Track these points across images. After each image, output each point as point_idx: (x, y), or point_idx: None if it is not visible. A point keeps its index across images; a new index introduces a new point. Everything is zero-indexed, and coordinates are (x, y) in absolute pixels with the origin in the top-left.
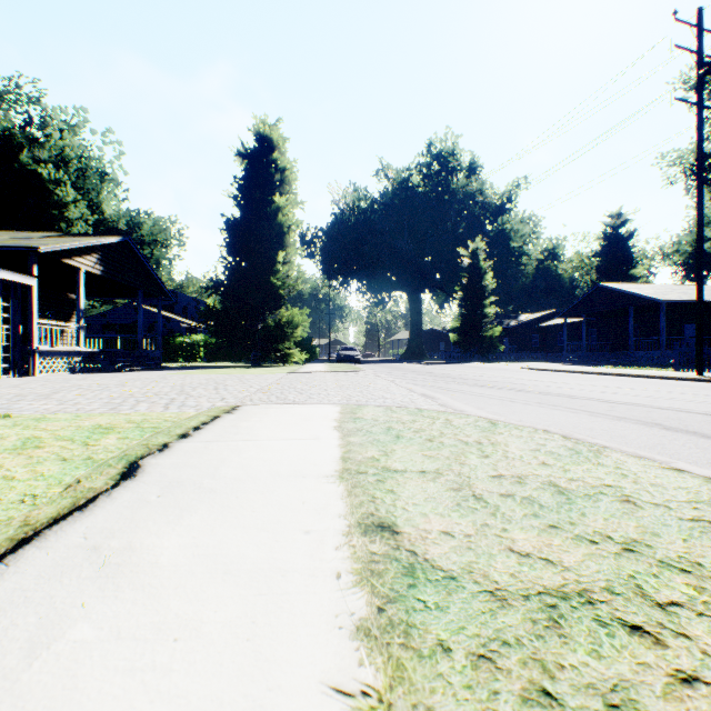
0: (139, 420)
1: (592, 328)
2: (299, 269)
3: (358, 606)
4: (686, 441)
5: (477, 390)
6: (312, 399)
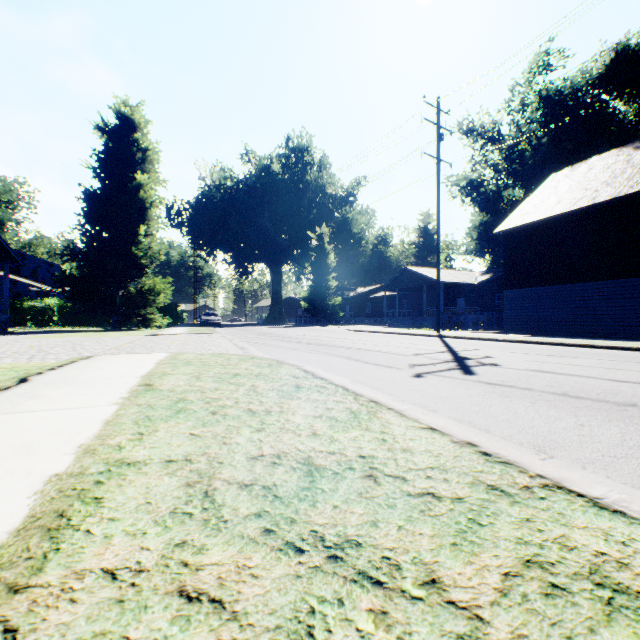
0: (10, 367)
1: (405, 299)
2: (162, 241)
3: (125, 395)
4: (343, 362)
5: (283, 344)
6: (154, 351)
